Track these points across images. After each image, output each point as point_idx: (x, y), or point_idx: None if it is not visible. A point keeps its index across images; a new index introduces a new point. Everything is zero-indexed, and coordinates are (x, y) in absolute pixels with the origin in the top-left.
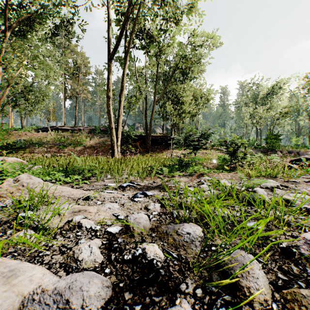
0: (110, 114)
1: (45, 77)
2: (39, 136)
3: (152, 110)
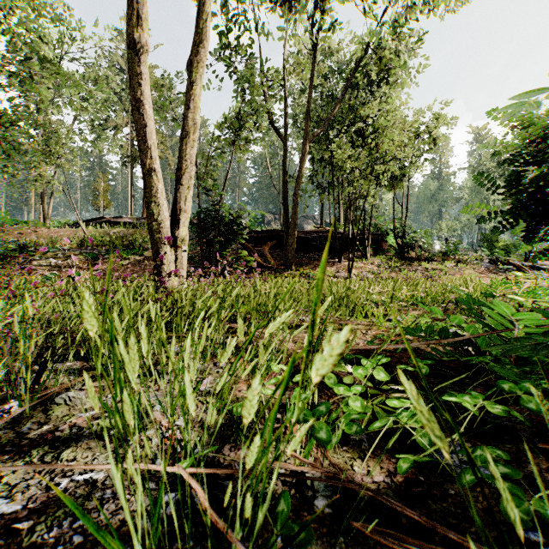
0: (142, 114)
1: (91, 124)
2: (57, 235)
3: (301, 164)
